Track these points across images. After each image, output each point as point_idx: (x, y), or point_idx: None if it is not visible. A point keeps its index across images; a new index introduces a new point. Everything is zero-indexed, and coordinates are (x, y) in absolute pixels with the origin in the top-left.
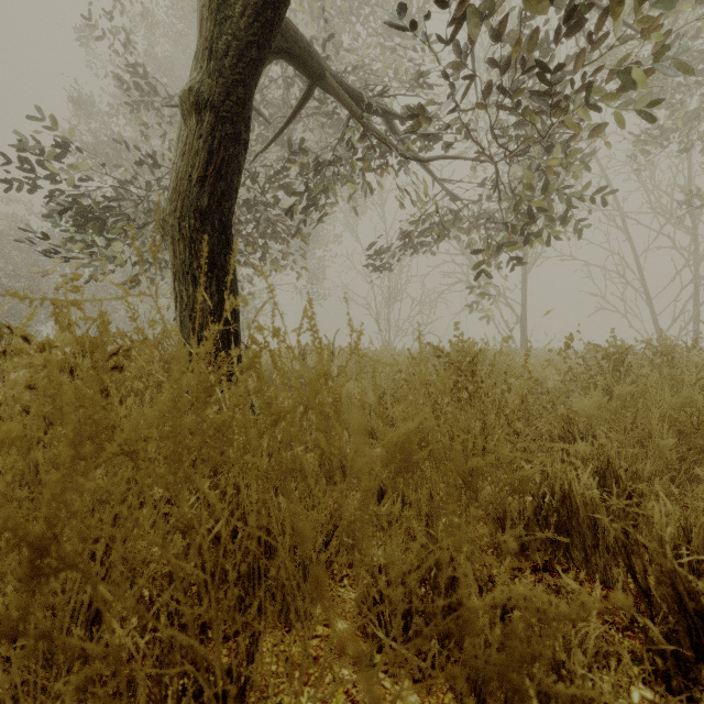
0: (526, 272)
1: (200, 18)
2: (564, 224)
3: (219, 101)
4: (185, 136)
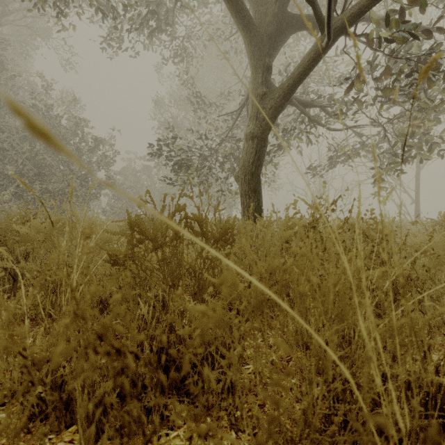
0: (419, 169)
1: (252, 104)
2: (431, 149)
3: (260, 135)
4: (246, 147)
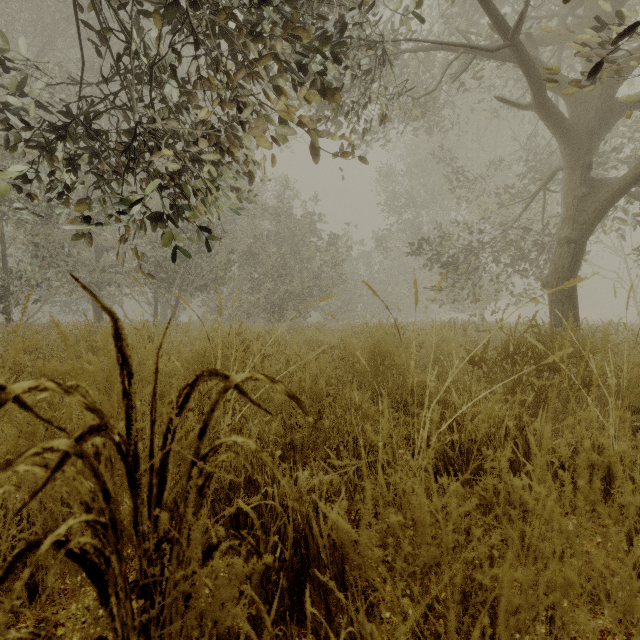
0: None
1: (566, 207)
2: None
3: (578, 239)
4: (559, 251)
